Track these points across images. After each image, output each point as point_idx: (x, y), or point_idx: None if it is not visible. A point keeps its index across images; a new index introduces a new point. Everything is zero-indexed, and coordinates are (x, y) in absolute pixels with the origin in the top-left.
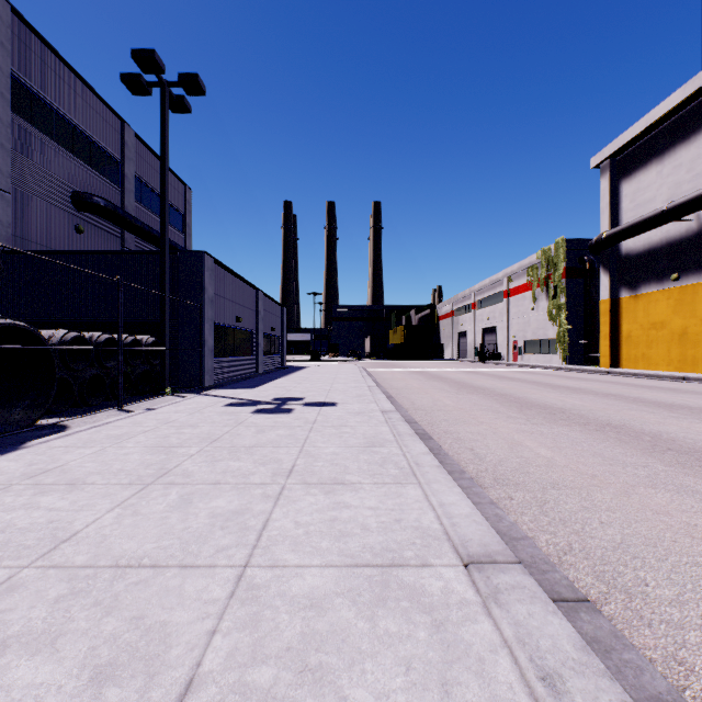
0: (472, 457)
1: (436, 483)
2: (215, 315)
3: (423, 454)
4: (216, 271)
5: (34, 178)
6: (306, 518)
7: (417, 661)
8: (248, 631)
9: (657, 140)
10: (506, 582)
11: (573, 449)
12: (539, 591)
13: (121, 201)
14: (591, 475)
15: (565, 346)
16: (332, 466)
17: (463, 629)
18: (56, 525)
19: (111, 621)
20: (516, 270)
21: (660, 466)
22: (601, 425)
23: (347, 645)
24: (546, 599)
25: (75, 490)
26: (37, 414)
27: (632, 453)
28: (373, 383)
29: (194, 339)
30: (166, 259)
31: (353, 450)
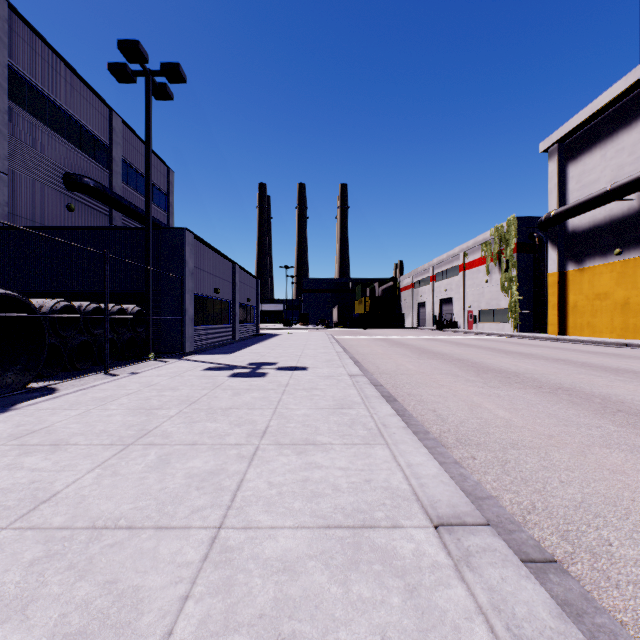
0: (435, 419)
1: (402, 443)
2: (195, 286)
3: (390, 416)
4: (196, 246)
5: (29, 160)
6: (279, 478)
7: (392, 630)
8: (221, 596)
9: (601, 126)
10: (476, 545)
11: (529, 410)
12: (510, 554)
13: (109, 182)
14: (548, 435)
15: (516, 315)
16: (304, 427)
17: (436, 594)
18: (37, 486)
19: (84, 585)
20: (471, 246)
21: (612, 427)
22: (554, 387)
23: (320, 612)
24: (518, 562)
25: (58, 451)
26: (28, 377)
27: (584, 414)
28: (341, 349)
29: (176, 308)
30: (149, 234)
31: (323, 411)
